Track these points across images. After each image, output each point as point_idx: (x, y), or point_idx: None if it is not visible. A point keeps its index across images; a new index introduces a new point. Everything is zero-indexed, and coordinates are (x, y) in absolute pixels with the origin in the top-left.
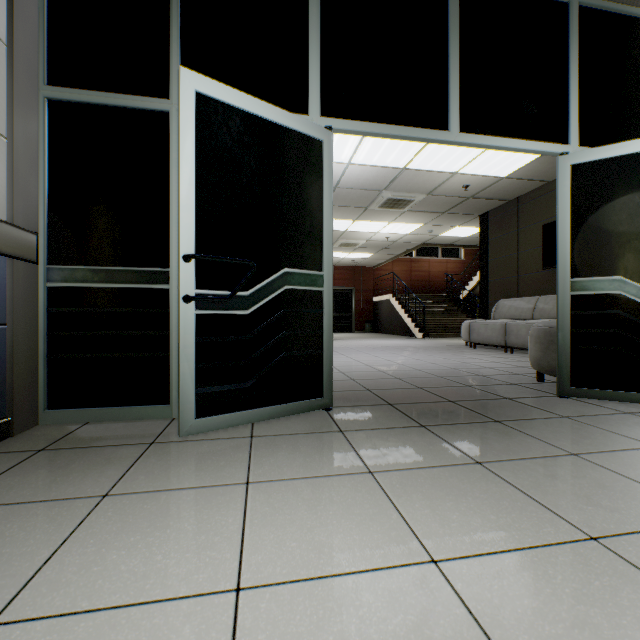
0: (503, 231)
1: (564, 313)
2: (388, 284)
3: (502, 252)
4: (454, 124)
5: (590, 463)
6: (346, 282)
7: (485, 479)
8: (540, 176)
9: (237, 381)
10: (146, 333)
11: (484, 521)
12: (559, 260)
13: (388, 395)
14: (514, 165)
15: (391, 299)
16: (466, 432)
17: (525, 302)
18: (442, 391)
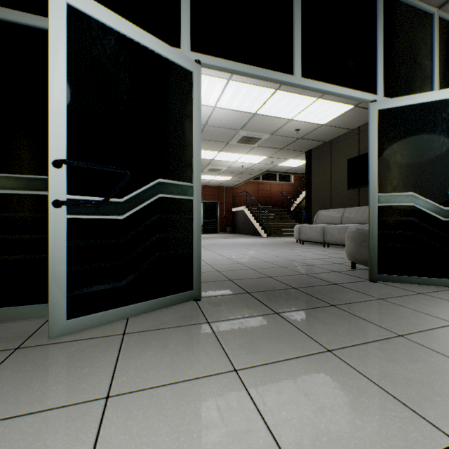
0: (321, 163)
1: (374, 219)
2: (243, 199)
3: (320, 177)
4: (297, 70)
5: (416, 344)
6: (213, 197)
7: (339, 370)
8: (346, 125)
9: (112, 281)
10: (23, 237)
11: (352, 430)
12: (370, 180)
13: (246, 284)
14: (330, 116)
15: (245, 210)
16: (312, 317)
17: (336, 212)
18: (287, 279)
